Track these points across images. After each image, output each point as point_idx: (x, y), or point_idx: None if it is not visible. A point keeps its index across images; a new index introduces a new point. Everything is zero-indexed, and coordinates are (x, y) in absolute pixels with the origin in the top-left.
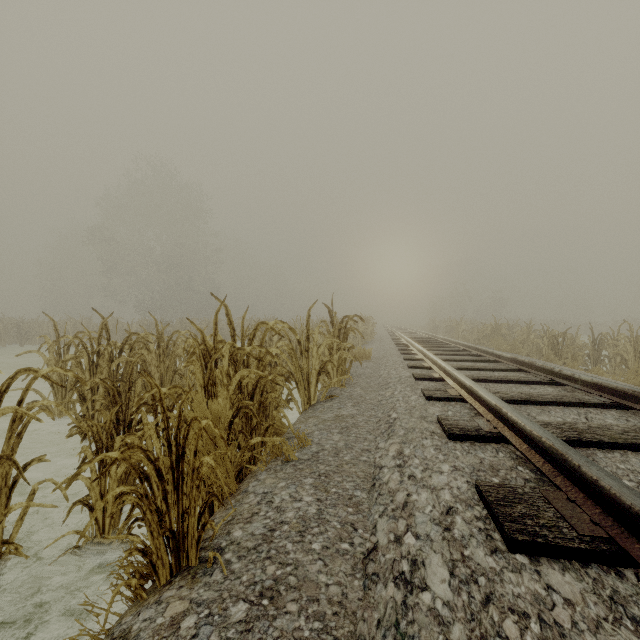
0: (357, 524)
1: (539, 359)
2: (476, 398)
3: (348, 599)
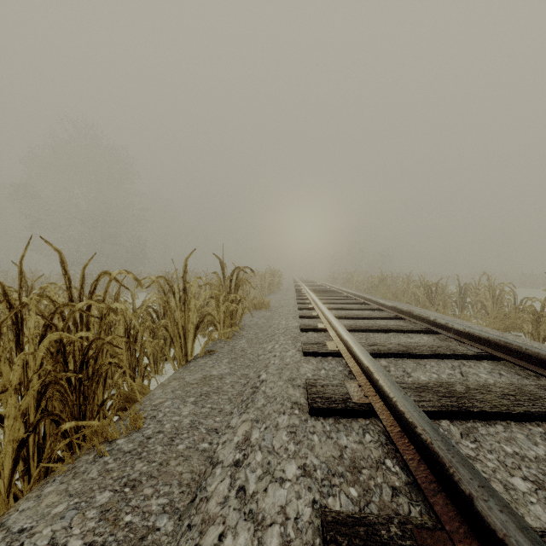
0: None
1: (417, 306)
2: (352, 354)
3: None
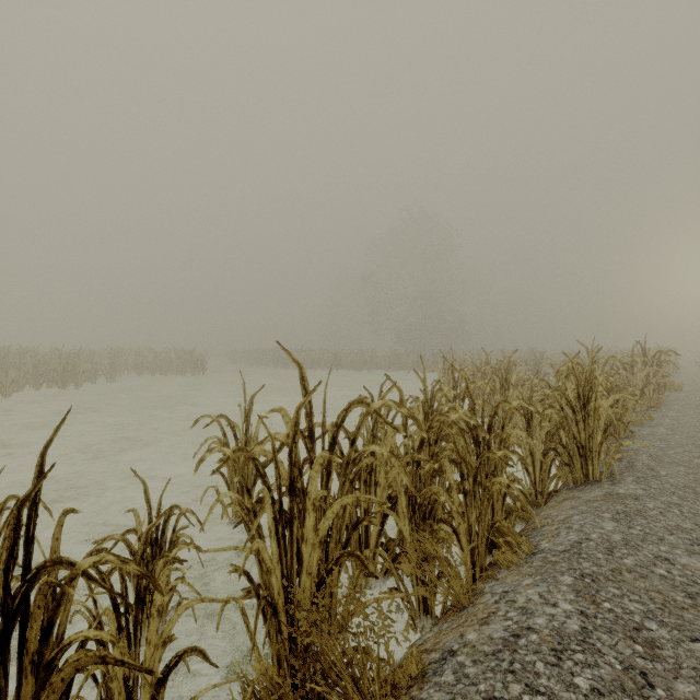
0: (694, 437)
1: None
2: None
3: (695, 443)
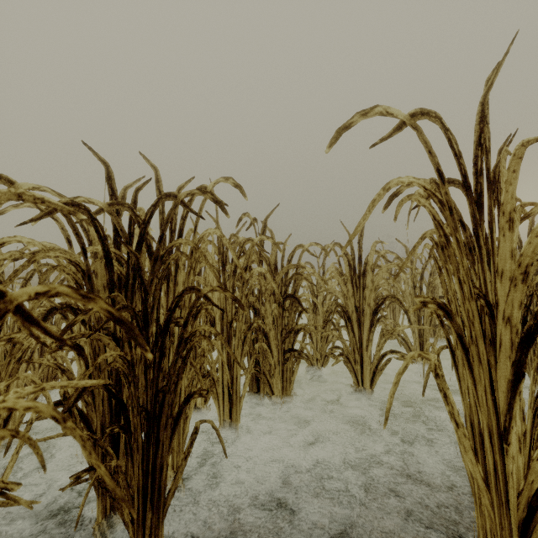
0: None
1: None
2: None
3: None
